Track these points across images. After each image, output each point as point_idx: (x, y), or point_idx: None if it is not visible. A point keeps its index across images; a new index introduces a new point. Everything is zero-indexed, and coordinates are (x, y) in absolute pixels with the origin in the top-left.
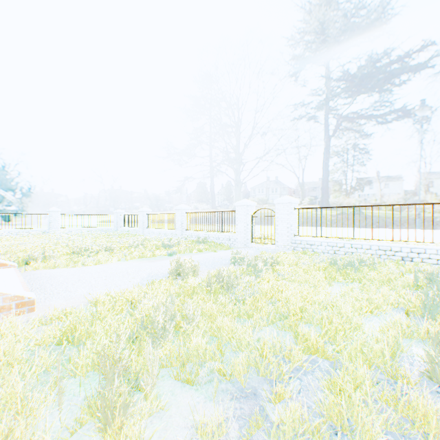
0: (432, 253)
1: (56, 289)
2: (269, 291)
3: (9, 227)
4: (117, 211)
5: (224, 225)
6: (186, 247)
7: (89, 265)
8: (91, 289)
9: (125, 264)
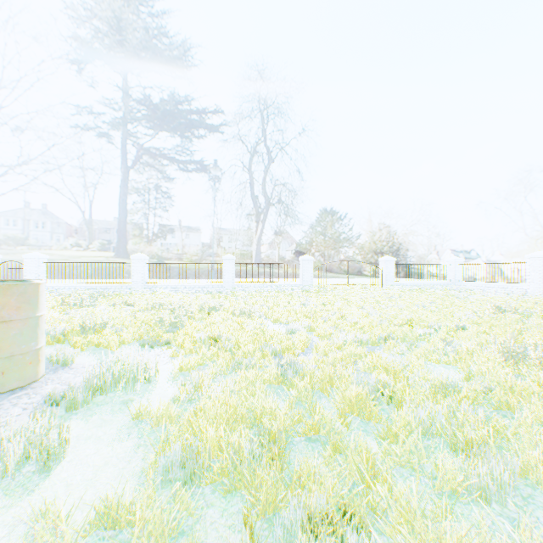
0: (126, 288)
1: None
2: None
3: None
4: None
5: None
6: None
7: None
8: None
9: None
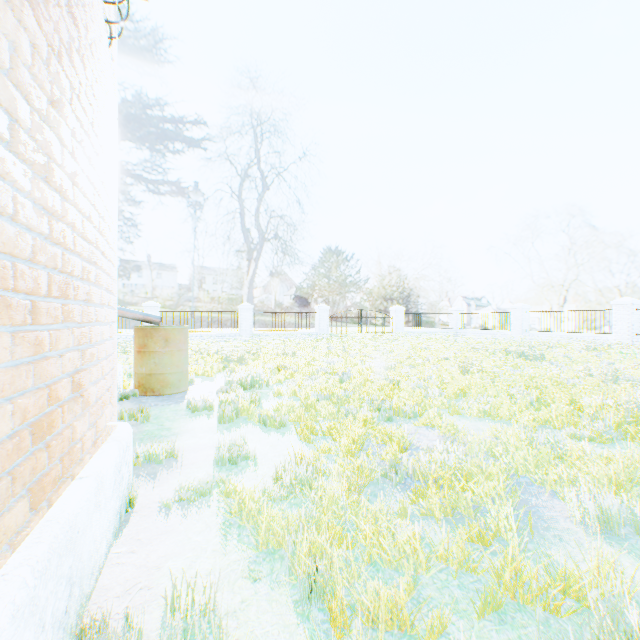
0: None
1: None
2: None
3: None
4: None
5: None
6: None
7: None
8: None
9: None
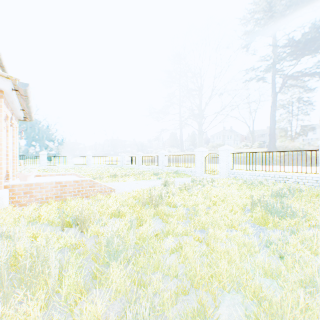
0: (309, 179)
1: (117, 188)
2: (206, 191)
3: (67, 164)
4: (122, 154)
5: (188, 163)
6: (166, 175)
7: (121, 181)
8: (130, 188)
9: (137, 182)
